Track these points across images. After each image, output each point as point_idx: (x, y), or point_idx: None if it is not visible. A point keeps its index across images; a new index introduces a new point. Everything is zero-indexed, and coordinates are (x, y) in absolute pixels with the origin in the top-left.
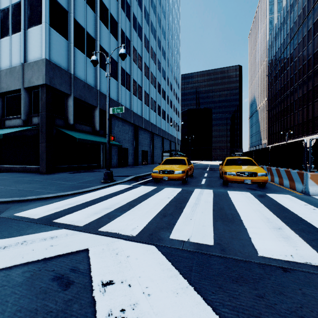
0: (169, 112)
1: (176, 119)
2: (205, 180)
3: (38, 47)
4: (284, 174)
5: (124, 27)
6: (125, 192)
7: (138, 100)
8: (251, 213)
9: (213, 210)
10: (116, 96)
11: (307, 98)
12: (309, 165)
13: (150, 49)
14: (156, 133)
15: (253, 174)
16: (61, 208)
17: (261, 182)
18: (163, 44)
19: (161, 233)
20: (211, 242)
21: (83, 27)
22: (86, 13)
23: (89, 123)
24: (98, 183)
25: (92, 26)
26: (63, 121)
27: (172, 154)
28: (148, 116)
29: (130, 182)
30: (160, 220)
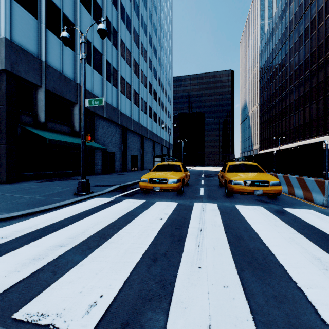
0: (160, 115)
1: (168, 122)
2: (204, 189)
3: None
4: (296, 182)
5: (111, 16)
6: (102, 209)
7: (127, 99)
8: (288, 248)
9: (229, 243)
10: (100, 93)
11: (298, 103)
12: None
13: (140, 45)
14: (147, 136)
15: (265, 183)
16: None
17: (274, 192)
18: (154, 41)
19: (146, 319)
20: None
21: (59, 6)
22: None
23: (67, 122)
24: (68, 196)
25: (70, 7)
26: (31, 118)
27: (164, 159)
28: (138, 117)
29: (112, 194)
30: (146, 272)
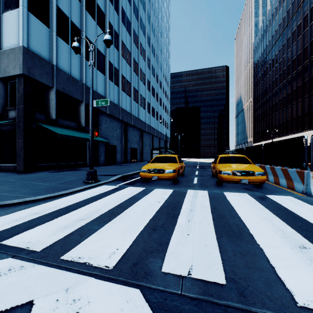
0: (158, 110)
1: (165, 117)
2: (197, 179)
3: (14, 34)
4: (281, 173)
5: (113, 20)
6: (109, 194)
7: (127, 96)
8: (260, 223)
9: (213, 220)
10: (104, 91)
11: (291, 97)
12: (311, 164)
13: (140, 45)
14: (146, 130)
15: (250, 173)
16: (21, 221)
17: (259, 181)
18: (152, 41)
19: (149, 262)
20: (222, 277)
21: (67, 15)
22: (71, 1)
23: (74, 118)
24: (79, 184)
25: (77, 15)
26: (44, 115)
27: (161, 152)
28: (138, 112)
29: (116, 182)
30: (148, 237)
